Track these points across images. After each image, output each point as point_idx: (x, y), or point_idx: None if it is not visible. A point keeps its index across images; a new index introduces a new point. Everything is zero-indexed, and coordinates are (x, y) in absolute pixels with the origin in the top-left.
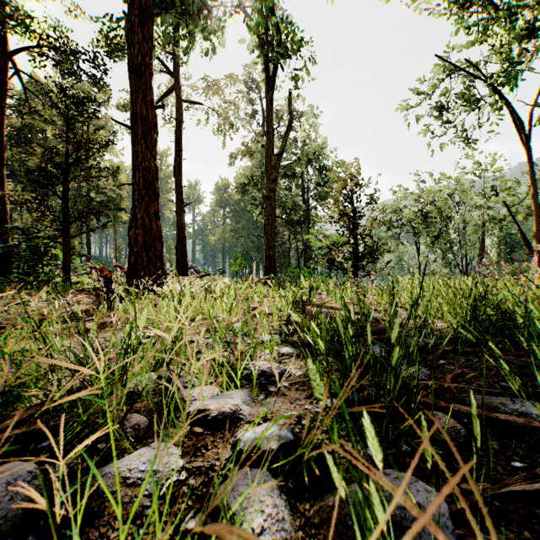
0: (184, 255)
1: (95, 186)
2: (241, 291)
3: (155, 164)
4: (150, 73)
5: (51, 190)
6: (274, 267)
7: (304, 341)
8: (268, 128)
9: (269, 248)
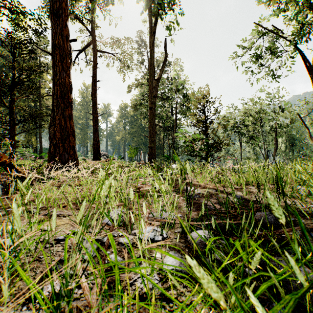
0: (98, 147)
1: (45, 105)
2: (104, 189)
3: (69, 80)
4: (66, 16)
5: (1, 101)
6: (154, 154)
7: (189, 240)
8: (150, 62)
9: (151, 142)
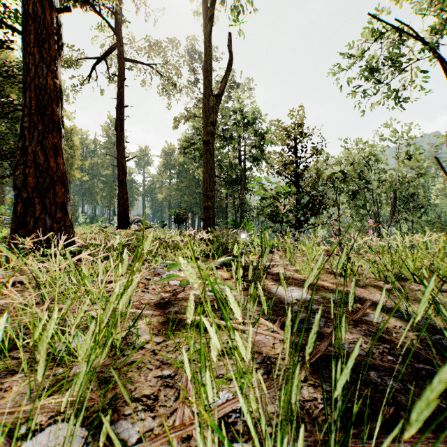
0: (126, 208)
1: None
2: None
3: (55, 82)
4: None
5: None
6: (213, 219)
7: None
8: (206, 66)
9: (207, 198)
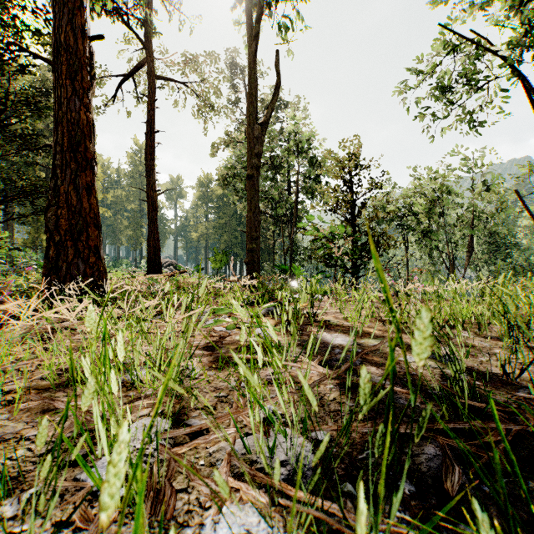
0: (157, 250)
1: None
2: None
3: (88, 116)
4: None
5: None
6: (257, 263)
7: None
8: (250, 90)
9: (251, 240)
